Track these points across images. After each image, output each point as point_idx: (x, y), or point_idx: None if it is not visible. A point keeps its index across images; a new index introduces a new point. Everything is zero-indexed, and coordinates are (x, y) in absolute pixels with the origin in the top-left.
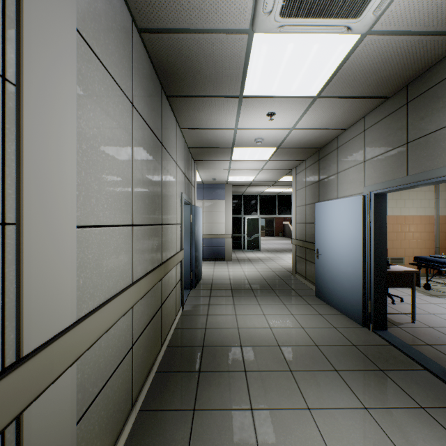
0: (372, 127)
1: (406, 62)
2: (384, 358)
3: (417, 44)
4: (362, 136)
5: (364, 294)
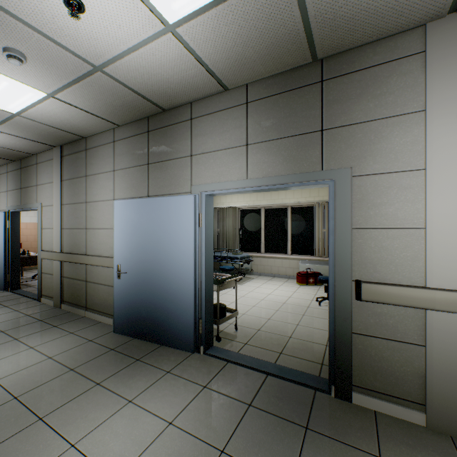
0: (11, 172)
1: (10, 153)
2: (5, 299)
3: (8, 150)
4: (7, 175)
5: (6, 271)
